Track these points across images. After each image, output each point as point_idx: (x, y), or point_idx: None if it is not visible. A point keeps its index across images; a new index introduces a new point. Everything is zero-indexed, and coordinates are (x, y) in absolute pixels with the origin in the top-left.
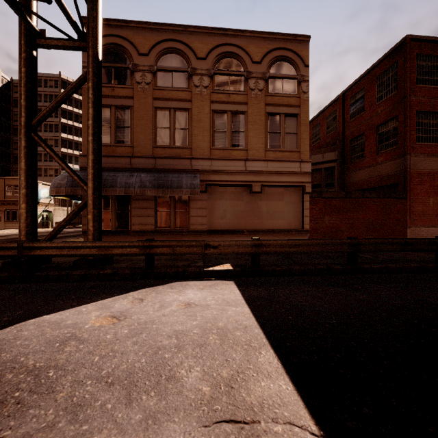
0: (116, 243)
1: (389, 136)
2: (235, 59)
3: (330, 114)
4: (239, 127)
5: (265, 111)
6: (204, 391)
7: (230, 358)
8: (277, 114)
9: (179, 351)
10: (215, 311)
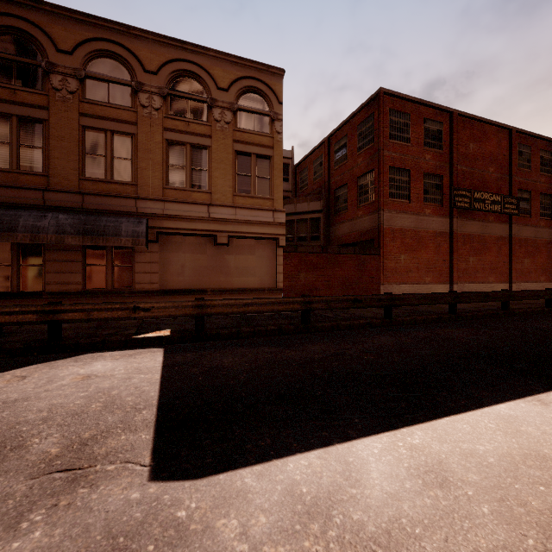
0: (0, 309)
1: (368, 189)
2: (195, 80)
3: (317, 159)
4: (201, 164)
5: (233, 149)
6: (51, 452)
7: (103, 421)
8: (247, 154)
9: (44, 423)
10: (118, 381)
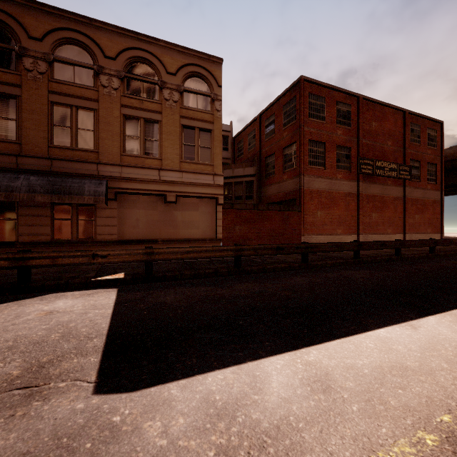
0: None
1: (291, 158)
2: (148, 65)
3: (251, 132)
4: (153, 136)
5: (180, 123)
6: (13, 374)
7: (59, 348)
8: (192, 127)
9: (9, 350)
10: (76, 315)
